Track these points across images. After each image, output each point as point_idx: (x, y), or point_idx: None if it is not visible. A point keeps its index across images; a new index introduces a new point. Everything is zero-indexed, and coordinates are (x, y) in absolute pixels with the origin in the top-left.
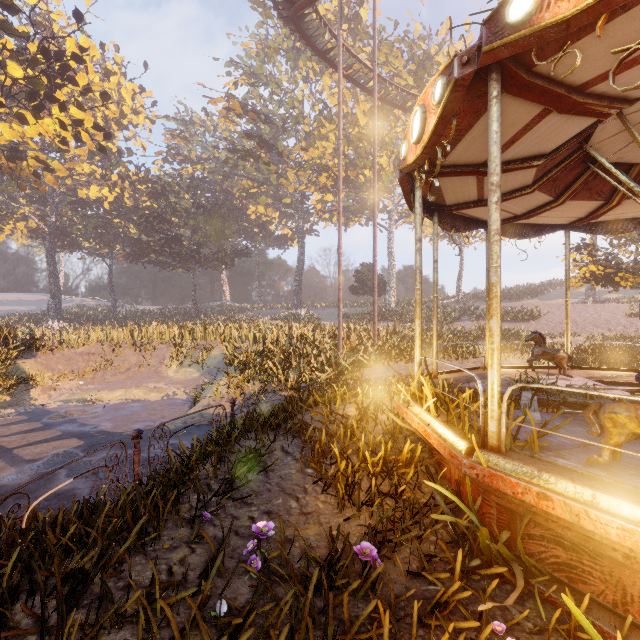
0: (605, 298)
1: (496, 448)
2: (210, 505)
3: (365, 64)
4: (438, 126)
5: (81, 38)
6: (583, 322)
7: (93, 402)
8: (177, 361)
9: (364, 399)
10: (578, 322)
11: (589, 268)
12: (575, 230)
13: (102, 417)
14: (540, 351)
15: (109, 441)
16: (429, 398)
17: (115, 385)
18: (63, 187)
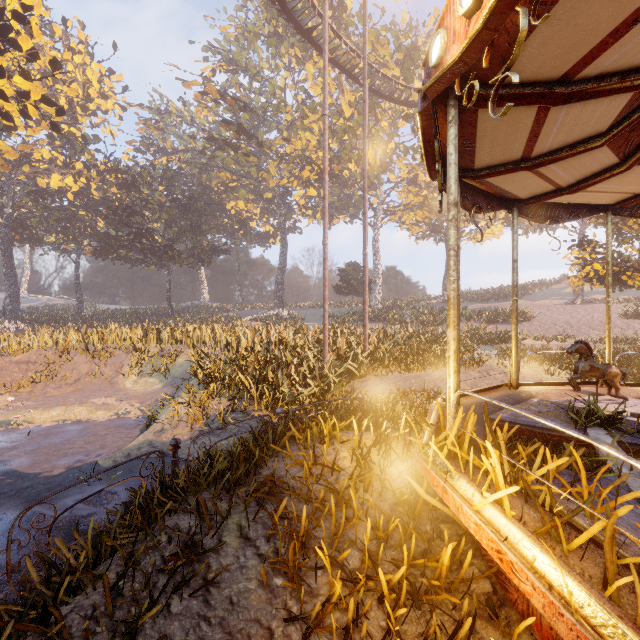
0: (593, 299)
1: None
2: None
3: (351, 47)
4: None
5: None
6: (577, 324)
7: (20, 425)
8: (137, 369)
9: (363, 443)
10: (572, 324)
11: (594, 266)
12: (618, 213)
13: (22, 448)
14: (587, 366)
15: (14, 489)
16: (501, 482)
17: (54, 401)
18: (23, 176)
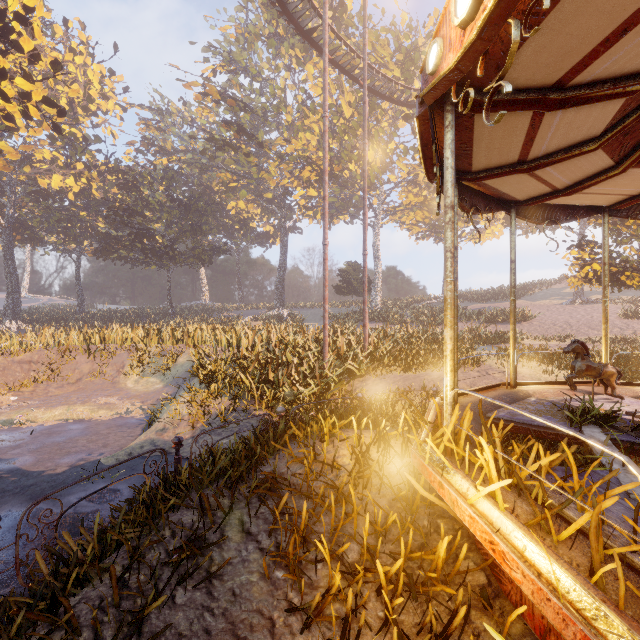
0: (593, 299)
1: None
2: None
3: (351, 48)
4: None
5: None
6: (577, 324)
7: (22, 424)
8: (138, 369)
9: (363, 440)
10: (572, 324)
11: (592, 266)
12: (614, 214)
13: (25, 447)
14: (583, 365)
15: (18, 487)
16: (494, 476)
17: (56, 401)
18: (24, 176)
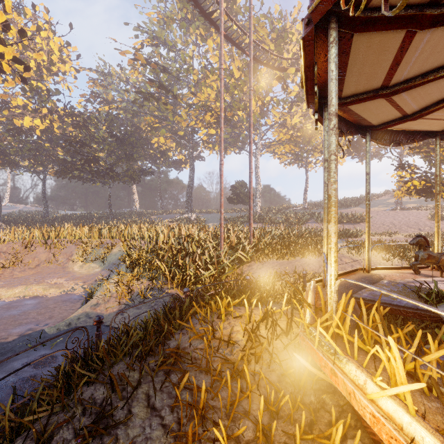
0: (408, 206)
1: None
2: None
3: (240, 27)
4: None
5: None
6: (399, 224)
7: None
8: (83, 257)
9: (254, 319)
10: (395, 224)
11: (413, 182)
12: (443, 138)
13: None
14: (425, 255)
15: None
16: (403, 377)
17: (18, 281)
18: (4, 118)
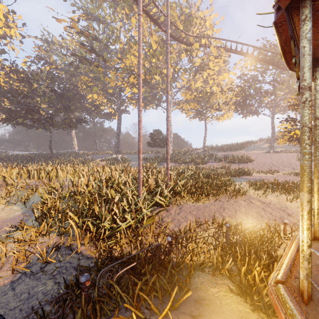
0: (279, 150)
1: None
2: None
3: (157, 5)
4: None
5: None
6: (277, 164)
7: None
8: (6, 199)
9: None
10: (274, 163)
11: (296, 132)
12: None
13: None
14: None
15: None
16: None
17: None
18: None
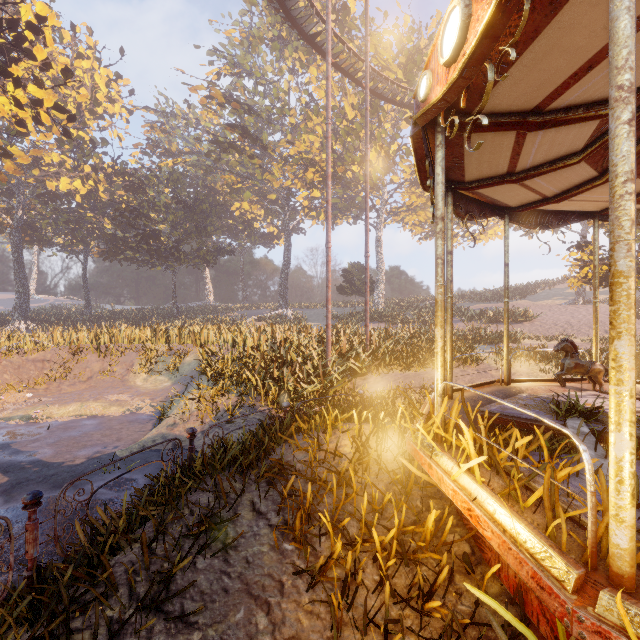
0: None
1: (629, 579)
2: (125, 633)
3: (354, 52)
4: (496, 17)
5: (38, 6)
6: (578, 324)
7: (39, 420)
8: (147, 368)
9: (363, 431)
10: (573, 324)
11: (591, 267)
12: (604, 219)
13: (44, 440)
14: (572, 363)
15: (41, 476)
16: (473, 454)
17: (70, 398)
18: (32, 179)
